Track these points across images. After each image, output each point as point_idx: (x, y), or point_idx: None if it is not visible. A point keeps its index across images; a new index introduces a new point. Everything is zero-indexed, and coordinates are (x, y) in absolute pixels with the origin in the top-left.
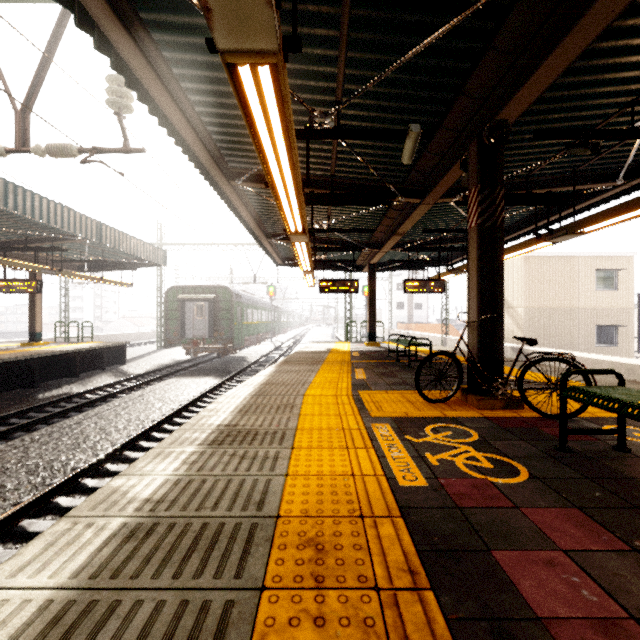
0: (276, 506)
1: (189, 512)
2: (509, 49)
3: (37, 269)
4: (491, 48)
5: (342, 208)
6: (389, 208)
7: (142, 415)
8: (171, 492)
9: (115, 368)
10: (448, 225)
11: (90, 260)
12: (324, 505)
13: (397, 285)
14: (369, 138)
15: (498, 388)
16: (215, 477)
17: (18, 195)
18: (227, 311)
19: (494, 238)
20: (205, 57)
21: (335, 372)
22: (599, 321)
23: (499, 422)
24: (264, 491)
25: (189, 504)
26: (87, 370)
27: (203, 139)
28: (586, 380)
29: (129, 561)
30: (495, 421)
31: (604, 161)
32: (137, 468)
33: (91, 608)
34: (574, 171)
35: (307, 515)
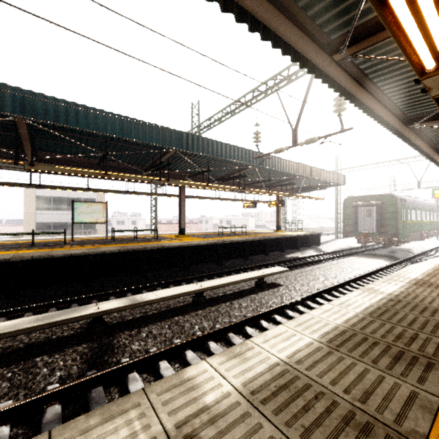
0: None
1: (415, 302)
2: None
3: (283, 195)
4: None
5: None
6: None
7: (342, 273)
8: (401, 294)
9: (315, 247)
10: None
11: (303, 187)
12: None
13: None
14: None
15: None
16: (424, 295)
17: (281, 162)
18: (392, 213)
19: None
20: (401, 71)
21: None
22: None
23: None
24: None
25: (413, 300)
26: (301, 246)
27: (390, 109)
28: None
29: (395, 305)
30: None
31: None
32: (376, 284)
33: (388, 310)
34: None
35: None
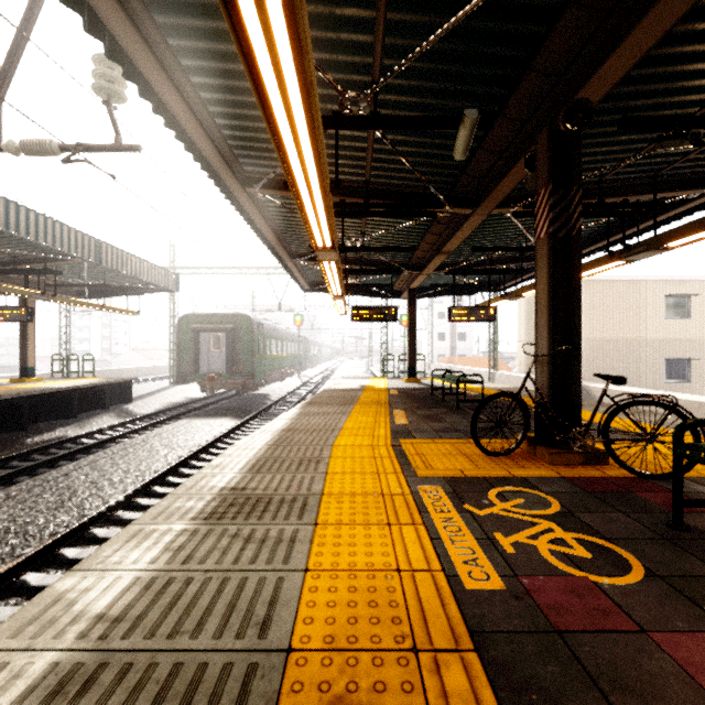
0: (288, 629)
1: (157, 641)
2: (597, 3)
3: (26, 294)
4: (573, 2)
5: (378, 222)
6: (433, 221)
7: (143, 465)
8: (138, 601)
9: (119, 407)
10: (501, 243)
11: (90, 284)
12: (359, 627)
13: (438, 314)
14: (413, 127)
15: (576, 439)
16: (205, 574)
17: None
18: (247, 342)
19: (569, 251)
20: (208, 22)
21: (370, 415)
22: (669, 354)
23: (582, 484)
24: (272, 600)
25: (160, 625)
26: (87, 410)
27: (211, 134)
28: (692, 430)
29: None
30: (576, 482)
31: (691, 163)
32: (100, 558)
33: None
34: (655, 175)
35: (333, 647)
